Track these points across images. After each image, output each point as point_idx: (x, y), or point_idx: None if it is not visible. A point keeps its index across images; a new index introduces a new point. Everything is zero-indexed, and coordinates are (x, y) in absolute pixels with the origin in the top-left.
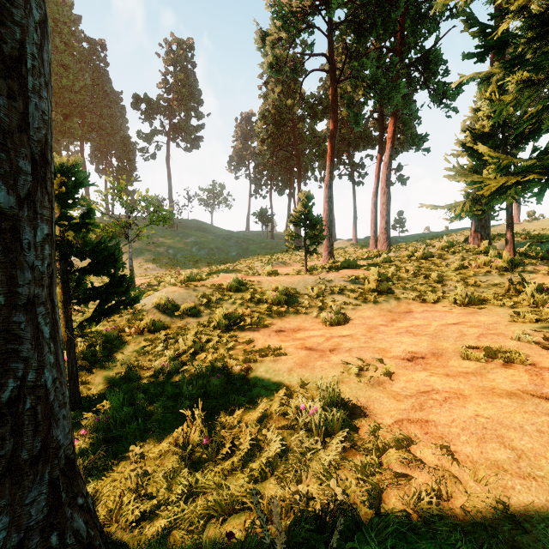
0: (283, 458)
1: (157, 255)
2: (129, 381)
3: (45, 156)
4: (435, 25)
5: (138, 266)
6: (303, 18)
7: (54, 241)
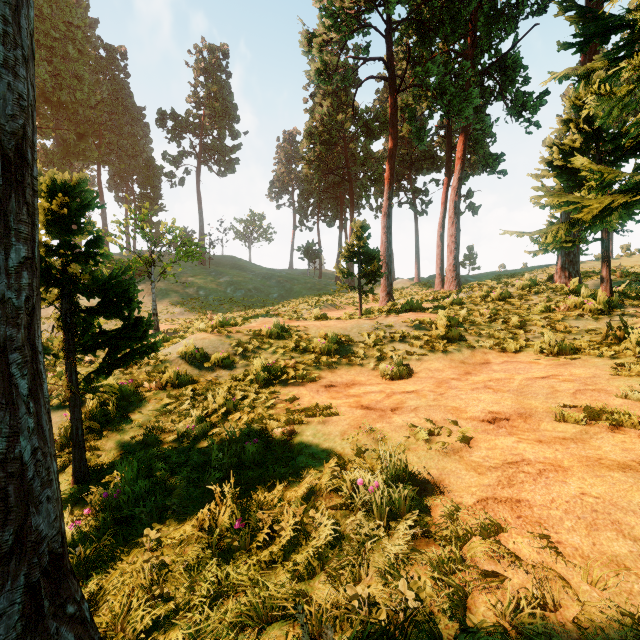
0: (336, 548)
1: (185, 297)
2: (147, 446)
3: (22, 154)
4: (513, 24)
5: (163, 310)
6: (357, 15)
7: (37, 267)
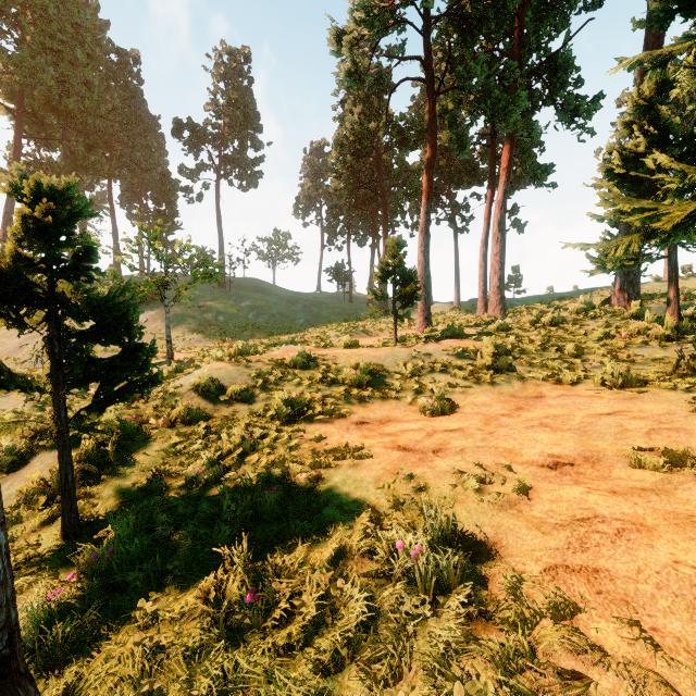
0: (371, 632)
1: (203, 322)
2: (150, 493)
3: None
4: (564, 20)
5: (179, 337)
6: (391, 9)
7: None
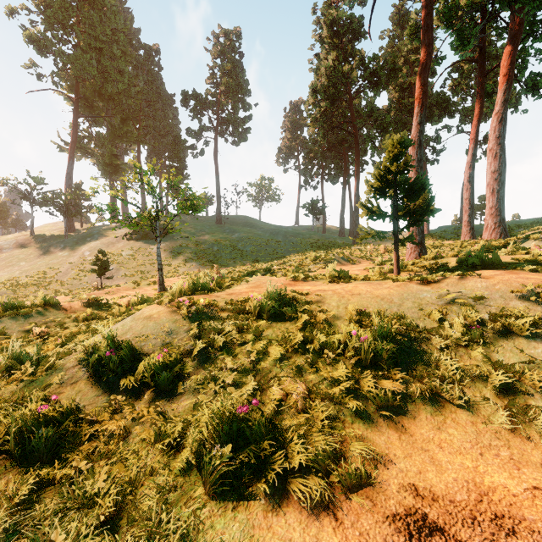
0: None
1: (202, 252)
2: None
3: None
4: None
5: (182, 264)
6: None
7: None
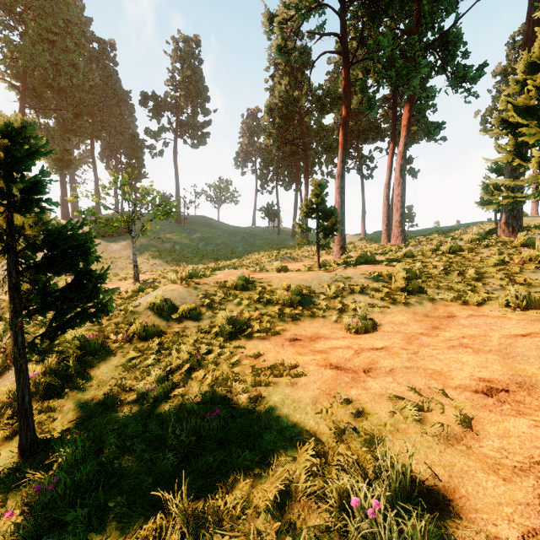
0: None
1: (164, 250)
2: (105, 408)
3: None
4: (454, 4)
5: (145, 262)
6: None
7: None
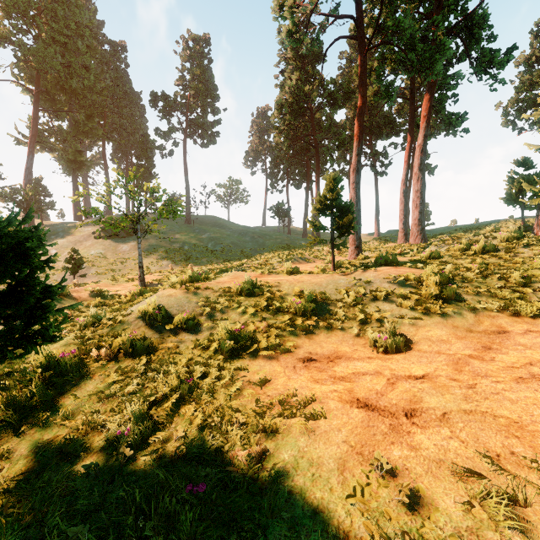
0: None
1: (173, 251)
2: (65, 456)
3: None
4: None
5: (154, 262)
6: None
7: None
